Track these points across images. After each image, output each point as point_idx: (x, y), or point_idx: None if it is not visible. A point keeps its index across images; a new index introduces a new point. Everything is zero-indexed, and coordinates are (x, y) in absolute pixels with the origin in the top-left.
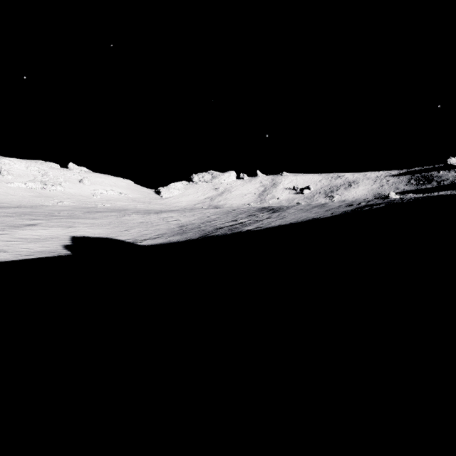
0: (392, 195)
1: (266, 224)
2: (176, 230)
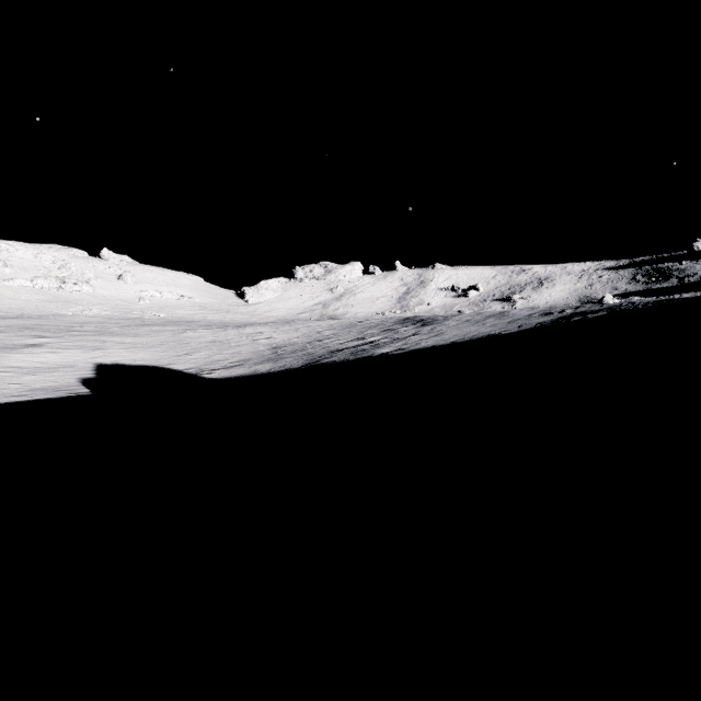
0: (609, 299)
1: (411, 343)
2: (267, 354)
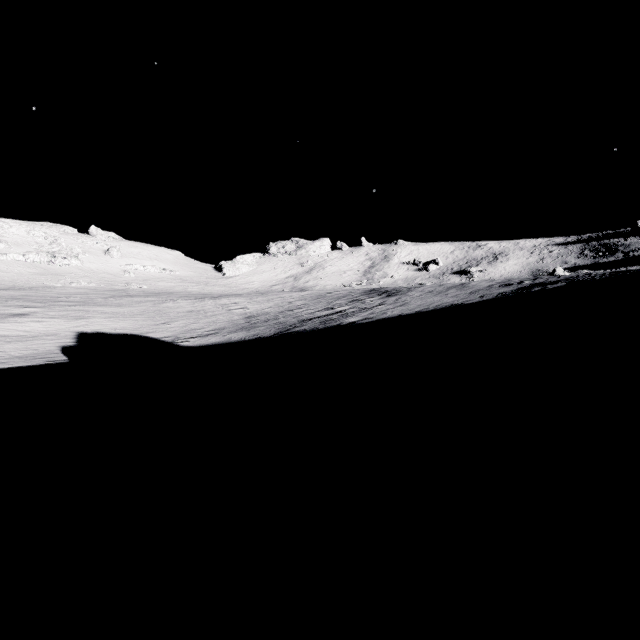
0: (560, 272)
1: (378, 313)
2: (240, 323)
